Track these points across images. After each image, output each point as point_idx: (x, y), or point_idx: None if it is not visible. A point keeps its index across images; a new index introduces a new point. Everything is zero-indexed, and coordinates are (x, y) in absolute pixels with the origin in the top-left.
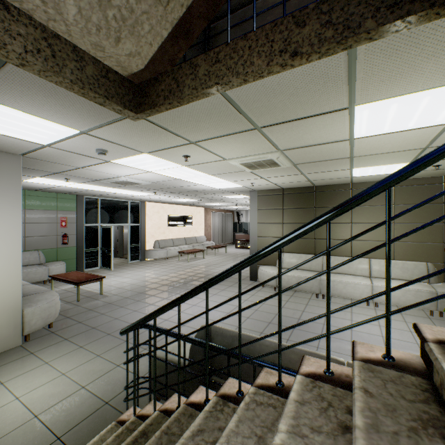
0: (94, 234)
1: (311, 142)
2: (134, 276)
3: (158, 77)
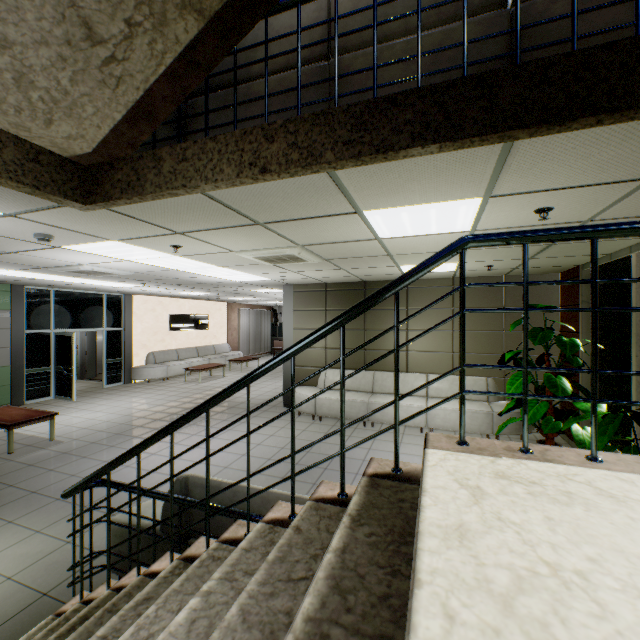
0: (43, 346)
1: (333, 239)
2: (110, 408)
3: (113, 162)
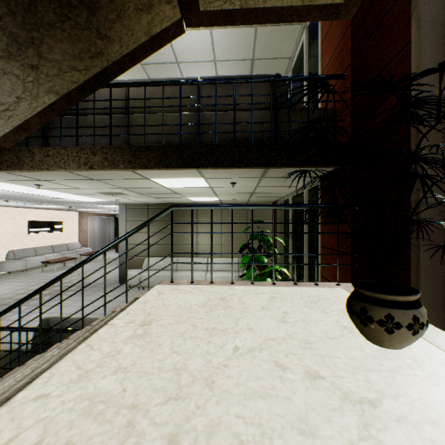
0: None
1: (141, 186)
2: None
3: (2, 150)
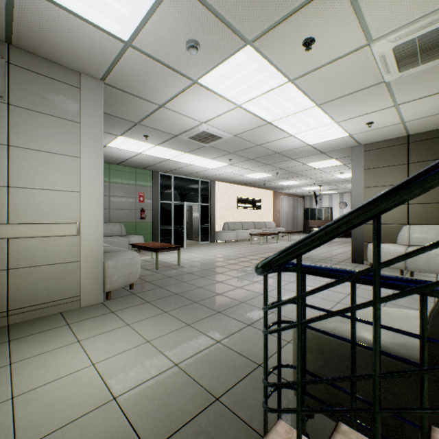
0: (167, 211)
1: None
2: (208, 253)
3: None
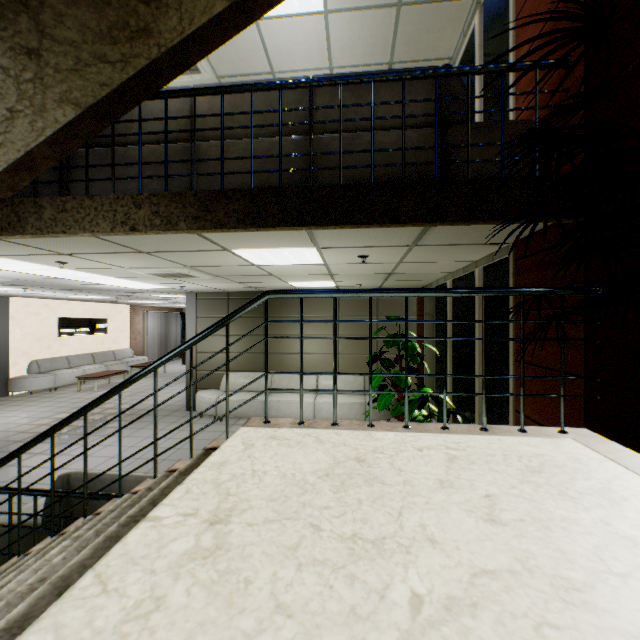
0: None
1: (216, 264)
2: None
3: None
